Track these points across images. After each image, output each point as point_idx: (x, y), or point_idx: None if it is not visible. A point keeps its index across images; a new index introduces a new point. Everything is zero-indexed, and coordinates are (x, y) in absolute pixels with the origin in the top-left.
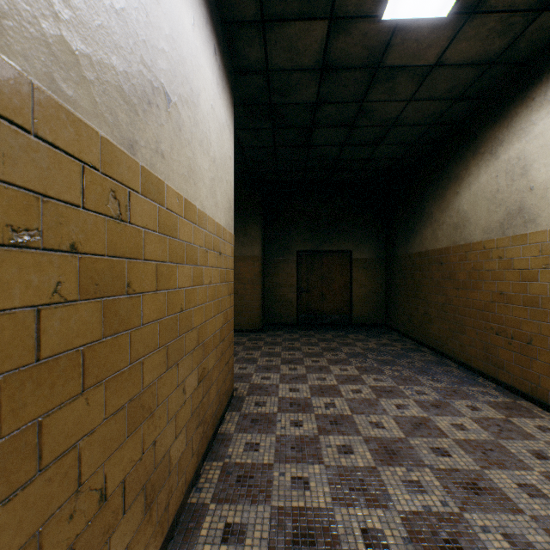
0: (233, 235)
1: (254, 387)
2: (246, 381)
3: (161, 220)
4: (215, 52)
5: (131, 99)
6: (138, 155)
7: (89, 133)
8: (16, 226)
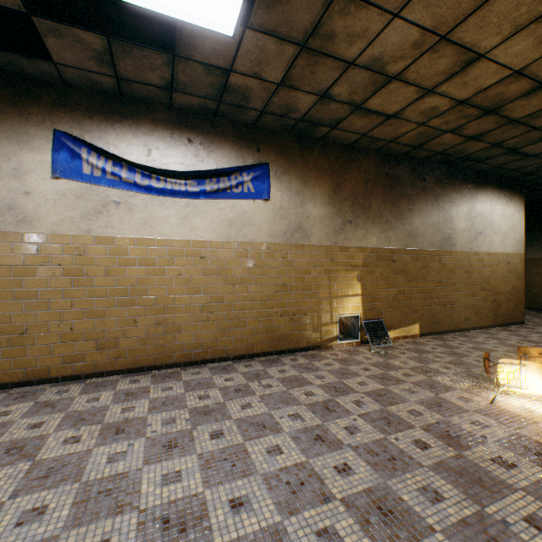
0: (522, 253)
1: (538, 324)
2: (536, 323)
3: (478, 260)
4: (503, 196)
5: (471, 241)
6: (472, 250)
7: (464, 252)
8: (458, 266)
